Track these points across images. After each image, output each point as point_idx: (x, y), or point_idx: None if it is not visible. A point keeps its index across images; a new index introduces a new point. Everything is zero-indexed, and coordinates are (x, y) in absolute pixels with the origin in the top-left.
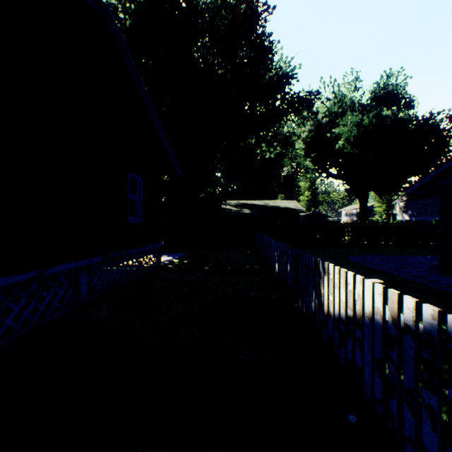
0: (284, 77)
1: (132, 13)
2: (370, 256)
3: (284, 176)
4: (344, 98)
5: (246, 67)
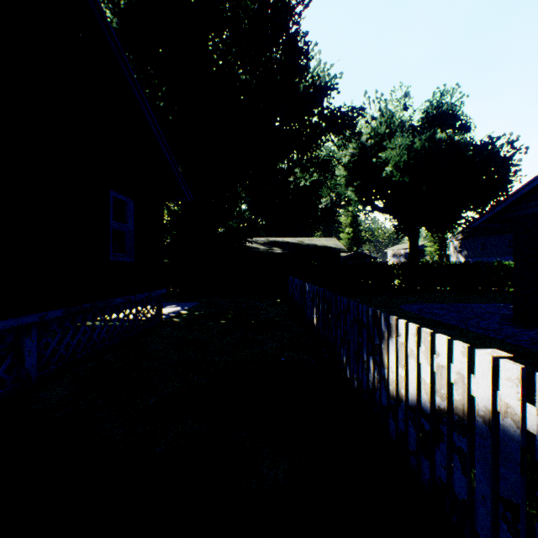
0: (323, 87)
1: None
2: (426, 304)
3: (322, 209)
4: (392, 117)
5: (277, 73)
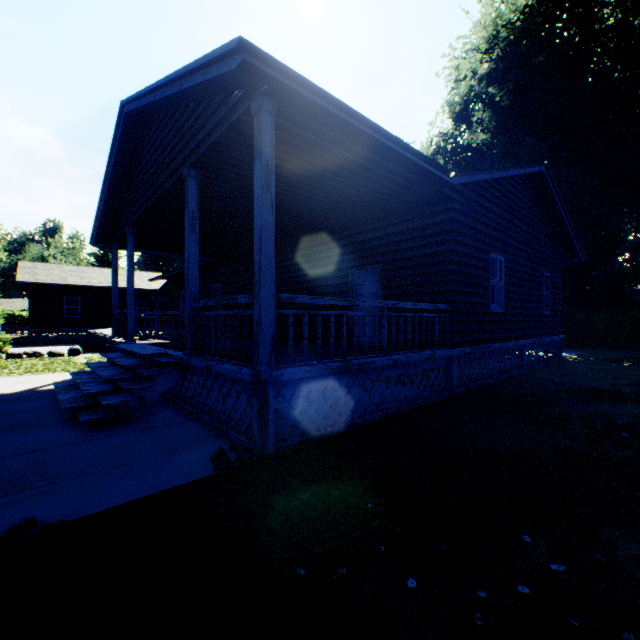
0: None
1: (509, 92)
2: None
3: None
4: None
5: None
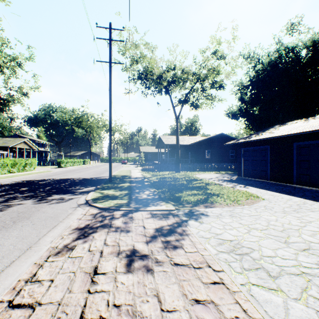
0: None
1: (249, 97)
2: None
3: None
4: None
5: None
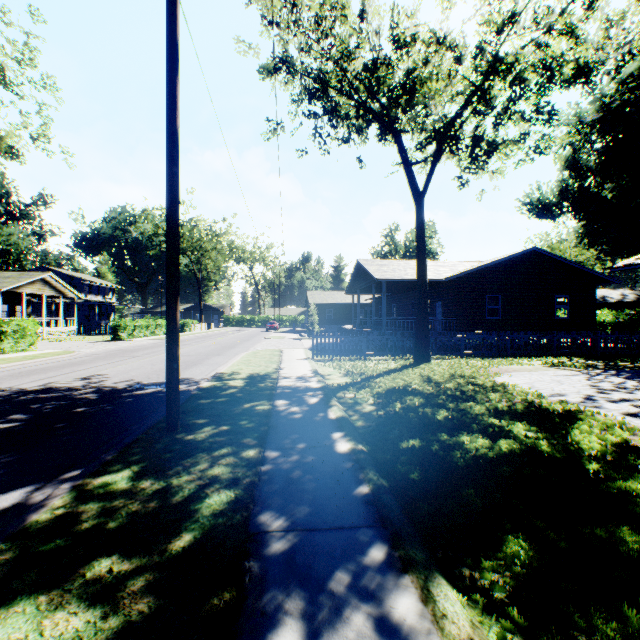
0: None
1: (601, 153)
2: None
3: None
4: None
5: None
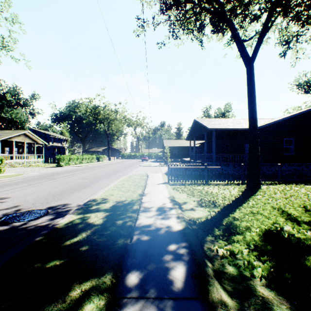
0: None
1: None
2: None
3: None
4: None
5: None
